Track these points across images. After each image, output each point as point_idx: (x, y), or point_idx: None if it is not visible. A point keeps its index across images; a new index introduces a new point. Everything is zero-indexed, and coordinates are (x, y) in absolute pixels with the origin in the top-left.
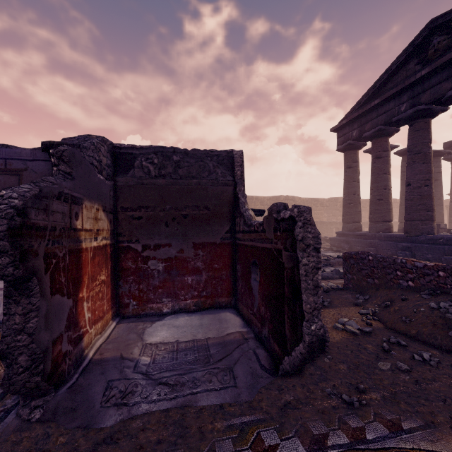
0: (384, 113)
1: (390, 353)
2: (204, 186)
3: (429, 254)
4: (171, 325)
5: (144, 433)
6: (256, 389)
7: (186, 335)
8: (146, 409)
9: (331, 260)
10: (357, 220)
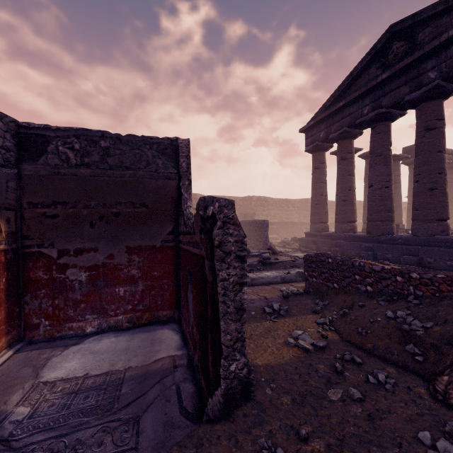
0: (349, 115)
1: (343, 375)
2: (141, 179)
3: (389, 254)
4: (88, 351)
5: None
6: (165, 449)
7: (103, 364)
8: None
9: (297, 262)
10: (324, 221)
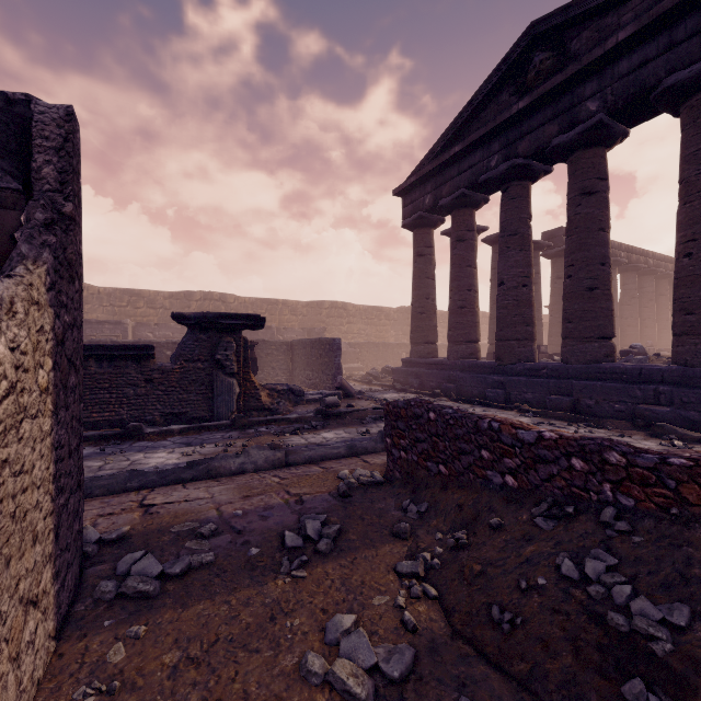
0: (468, 169)
1: None
2: None
3: (529, 393)
4: None
5: None
6: None
7: None
8: None
9: None
10: (432, 340)
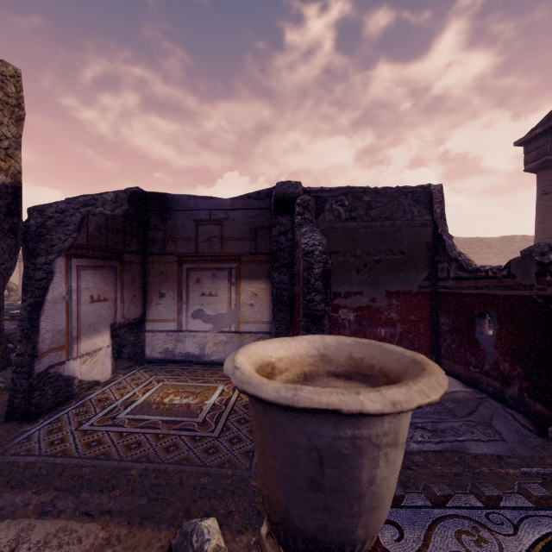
0: None
1: None
2: (398, 228)
3: None
4: None
5: (433, 466)
6: (529, 447)
7: None
8: (417, 448)
9: None
10: None
